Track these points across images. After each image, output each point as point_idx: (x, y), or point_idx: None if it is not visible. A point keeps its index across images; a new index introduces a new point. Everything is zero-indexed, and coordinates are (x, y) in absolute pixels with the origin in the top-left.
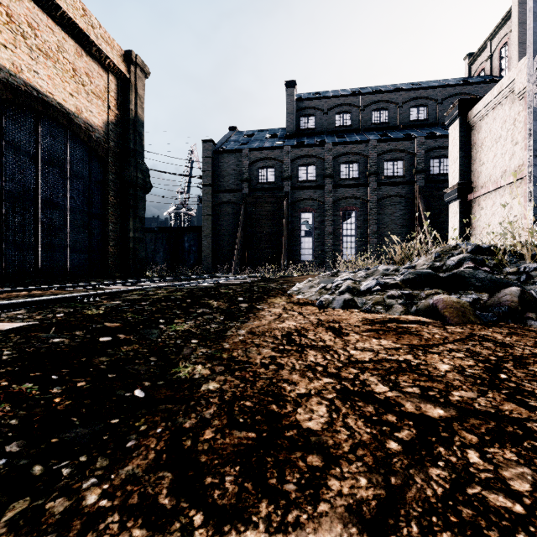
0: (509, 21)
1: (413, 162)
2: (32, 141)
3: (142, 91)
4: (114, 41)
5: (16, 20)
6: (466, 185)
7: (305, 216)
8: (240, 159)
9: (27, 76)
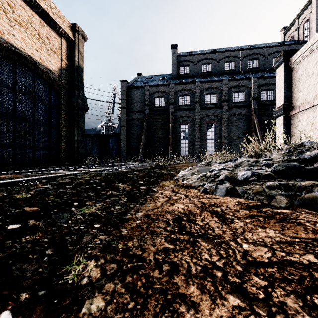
0: (310, 6)
1: (250, 93)
2: (11, 78)
3: (82, 49)
4: (64, 17)
5: (0, 1)
6: (288, 105)
7: (183, 127)
8: (143, 92)
9: (7, 37)
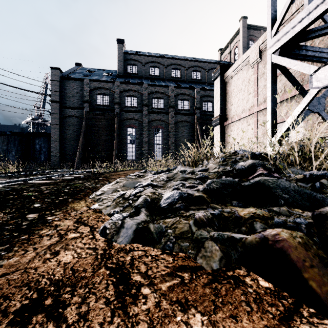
0: (238, 35)
1: (194, 102)
2: None
3: None
4: None
5: None
6: (224, 116)
7: (130, 130)
8: (82, 86)
9: None
